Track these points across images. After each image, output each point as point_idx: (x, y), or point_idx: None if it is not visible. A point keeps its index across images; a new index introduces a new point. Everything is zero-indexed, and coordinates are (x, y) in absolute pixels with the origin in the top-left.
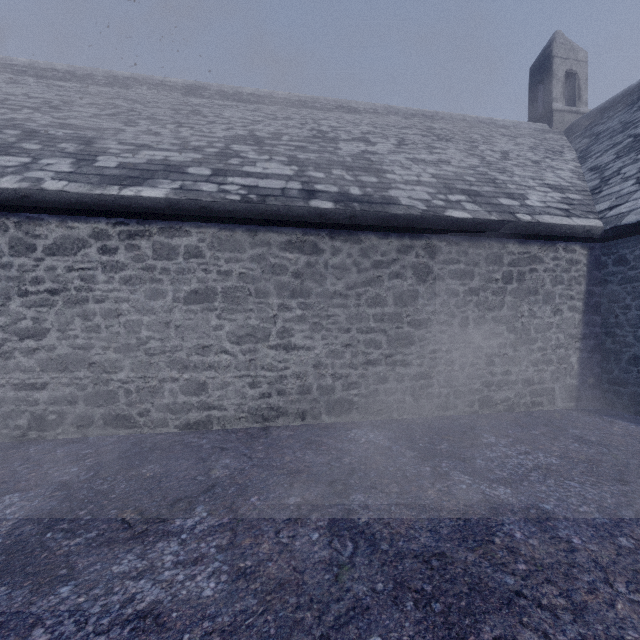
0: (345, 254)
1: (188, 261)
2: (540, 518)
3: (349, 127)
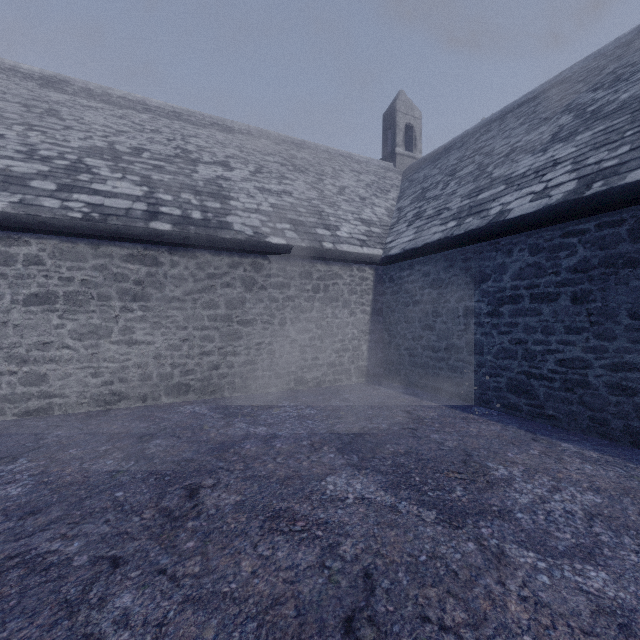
0: (183, 267)
1: (28, 268)
2: (270, 438)
3: (216, 148)
